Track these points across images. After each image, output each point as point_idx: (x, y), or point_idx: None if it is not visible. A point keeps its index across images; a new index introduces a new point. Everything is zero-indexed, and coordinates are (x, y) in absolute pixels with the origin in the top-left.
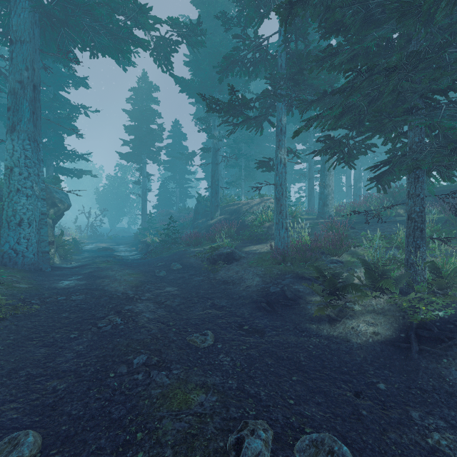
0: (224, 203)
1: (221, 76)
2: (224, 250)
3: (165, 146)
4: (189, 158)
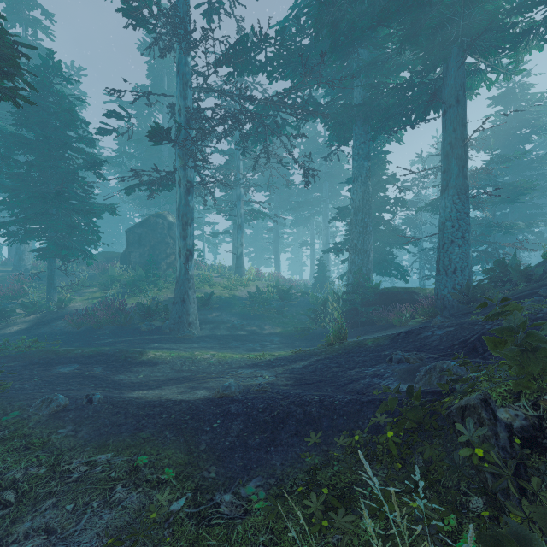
0: None
1: None
2: None
3: None
4: None
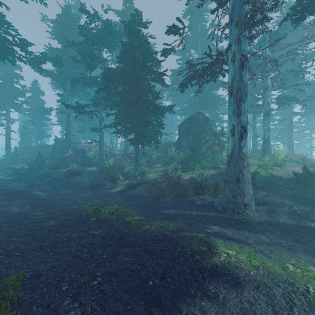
0: (74, 145)
1: (72, 84)
2: (74, 170)
3: (25, 98)
4: (48, 111)
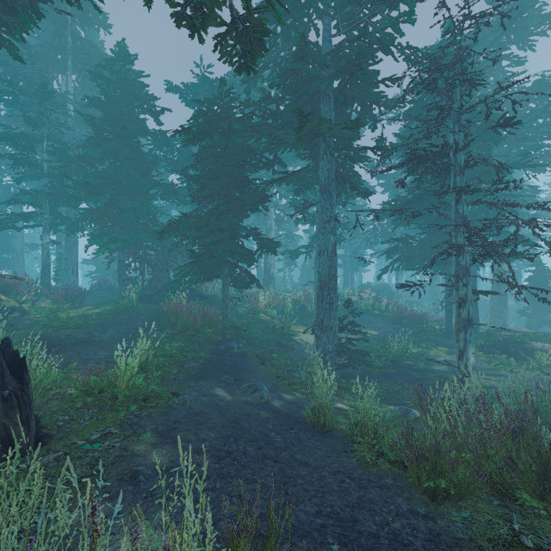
0: None
1: None
2: None
3: None
4: None
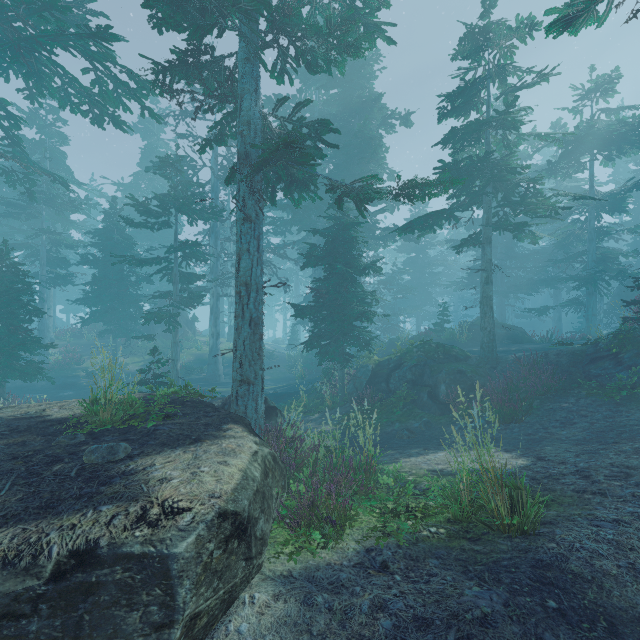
0: None
1: None
2: None
3: None
4: None
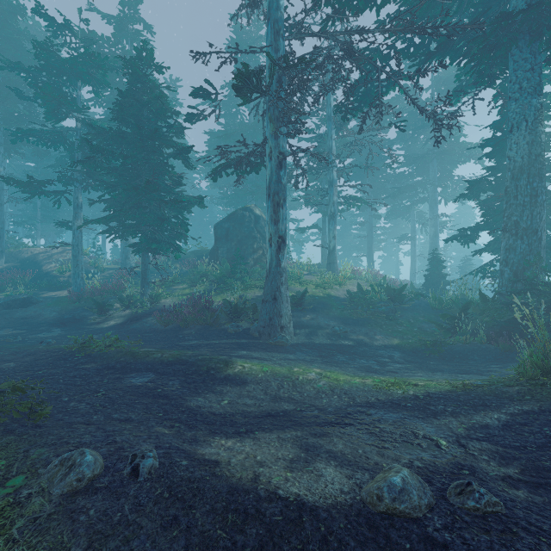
0: (12, 249)
1: (15, 139)
2: (20, 296)
3: None
4: None
